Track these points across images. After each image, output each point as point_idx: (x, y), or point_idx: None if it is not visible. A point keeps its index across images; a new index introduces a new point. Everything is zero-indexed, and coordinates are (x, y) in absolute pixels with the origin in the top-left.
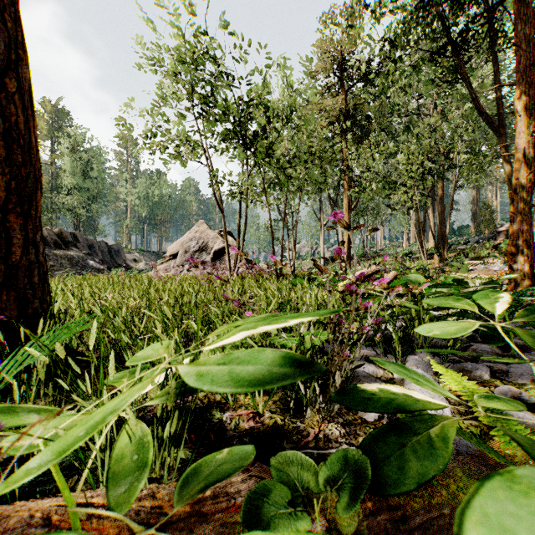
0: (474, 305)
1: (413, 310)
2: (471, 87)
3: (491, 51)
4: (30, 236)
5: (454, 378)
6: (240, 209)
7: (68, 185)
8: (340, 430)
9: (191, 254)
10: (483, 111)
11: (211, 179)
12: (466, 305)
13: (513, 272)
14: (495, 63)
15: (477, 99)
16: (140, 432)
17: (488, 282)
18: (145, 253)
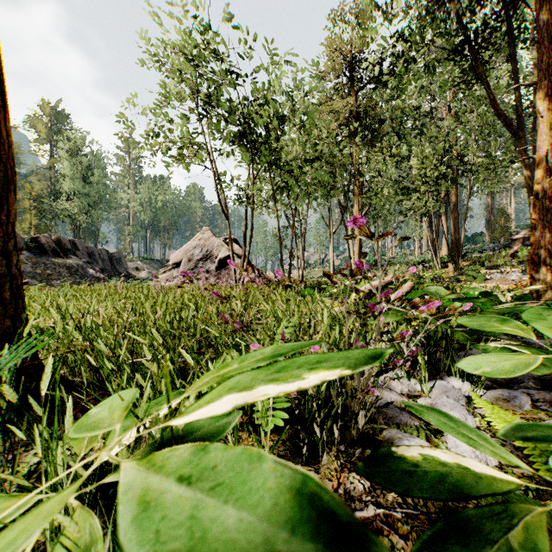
0: (530, 331)
1: (440, 329)
2: (489, 87)
3: (509, 49)
4: (0, 244)
5: (499, 416)
6: (246, 215)
7: (68, 190)
8: (364, 484)
9: (195, 263)
10: (501, 113)
11: (216, 183)
12: (520, 331)
13: (535, 282)
14: (513, 62)
15: (495, 100)
16: (91, 534)
17: (521, 296)
18: (147, 261)
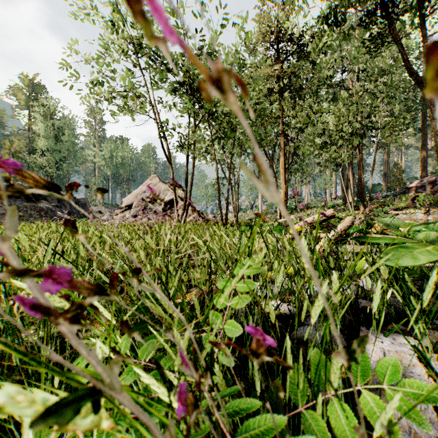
0: None
1: None
2: (403, 48)
3: (421, 14)
4: None
5: None
6: (187, 161)
7: (42, 147)
8: None
9: (145, 205)
10: (413, 71)
11: (160, 131)
12: None
13: None
14: (423, 27)
15: (408, 60)
16: None
17: None
18: (109, 206)
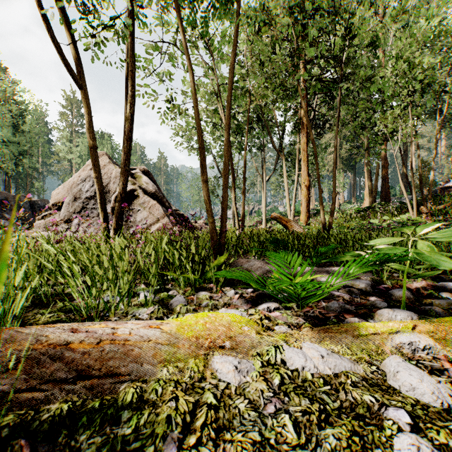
0: None
1: None
2: None
3: None
4: None
5: None
6: None
7: None
8: None
9: (83, 202)
10: None
11: None
12: None
13: None
14: None
15: None
16: None
17: None
18: None
